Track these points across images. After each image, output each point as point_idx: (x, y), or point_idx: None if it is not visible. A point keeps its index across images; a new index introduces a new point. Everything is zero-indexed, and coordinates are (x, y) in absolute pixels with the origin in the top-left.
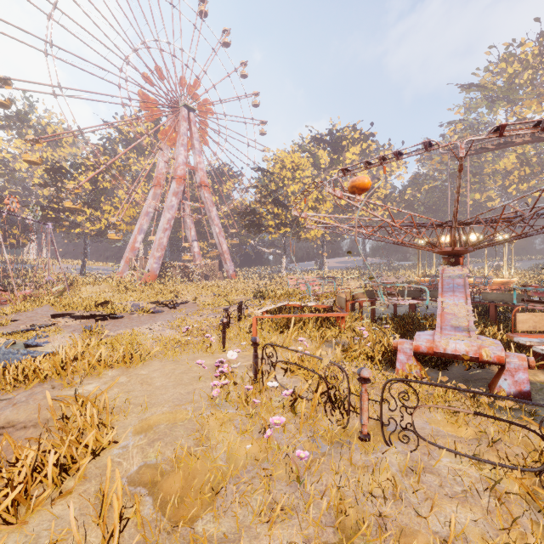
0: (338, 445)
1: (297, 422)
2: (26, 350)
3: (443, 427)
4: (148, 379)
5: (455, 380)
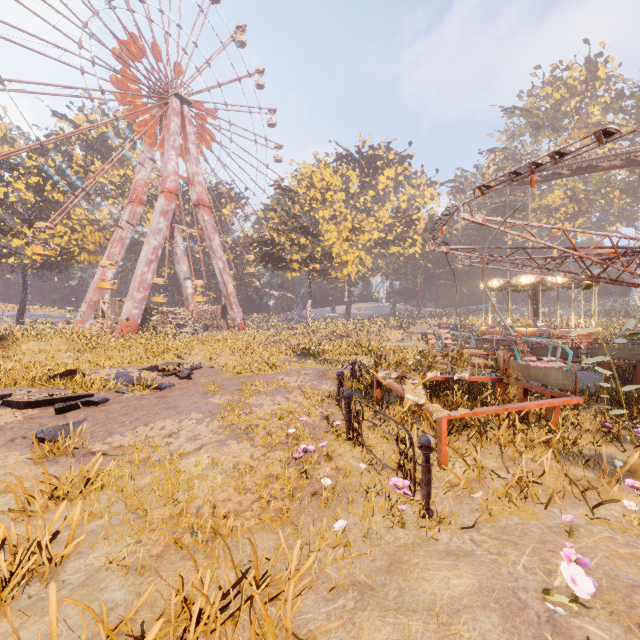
0: None
1: None
2: None
3: None
4: None
5: None
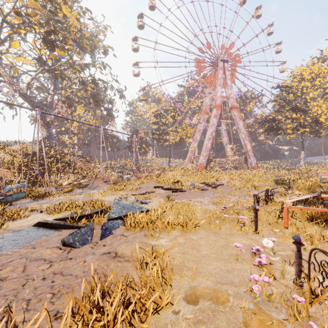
0: None
1: None
2: (139, 206)
3: None
4: (197, 245)
5: None
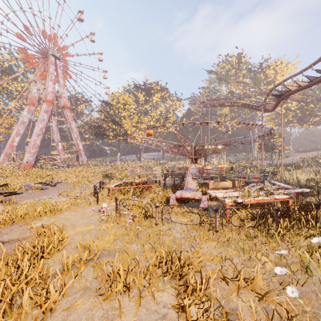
0: (149, 227)
1: (135, 224)
2: None
3: (181, 220)
4: (67, 218)
5: (189, 207)
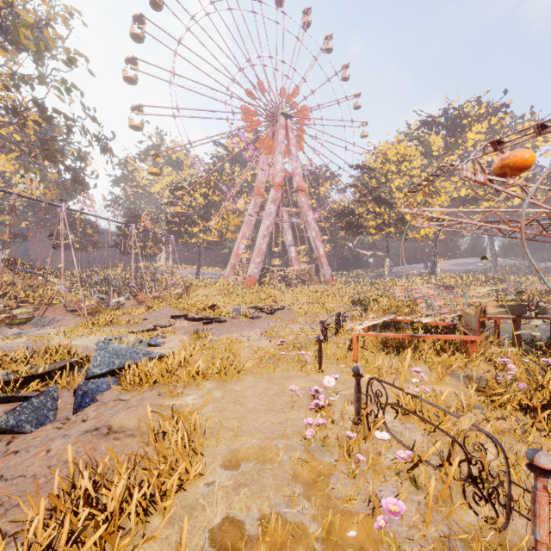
0: None
1: (420, 499)
2: (146, 351)
3: None
4: (241, 398)
5: None
